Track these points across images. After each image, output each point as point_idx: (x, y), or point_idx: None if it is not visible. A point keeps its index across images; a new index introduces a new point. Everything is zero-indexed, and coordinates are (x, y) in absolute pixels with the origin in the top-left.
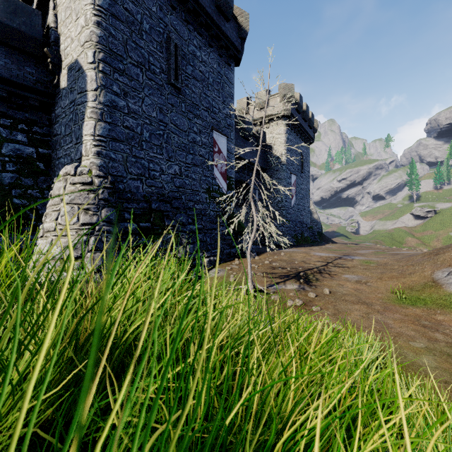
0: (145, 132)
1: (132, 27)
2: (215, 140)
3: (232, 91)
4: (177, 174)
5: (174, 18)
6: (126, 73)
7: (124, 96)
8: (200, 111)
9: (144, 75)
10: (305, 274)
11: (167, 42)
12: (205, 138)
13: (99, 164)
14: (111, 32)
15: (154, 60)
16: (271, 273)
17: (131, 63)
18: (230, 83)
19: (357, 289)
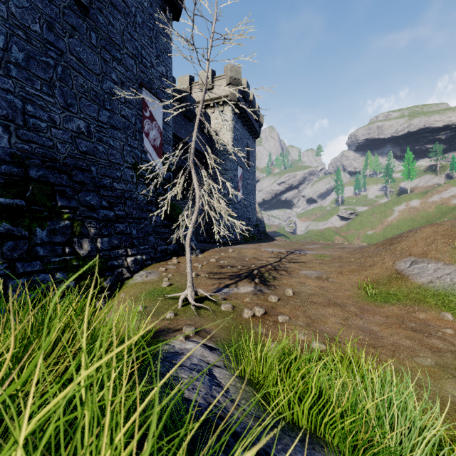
0: (15, 49)
1: None
2: (145, 101)
3: (170, 47)
4: (83, 133)
5: None
6: None
7: None
8: (122, 54)
9: None
10: (259, 272)
11: None
12: (131, 95)
13: None
14: None
15: None
16: (219, 273)
17: None
18: (167, 36)
19: (321, 286)
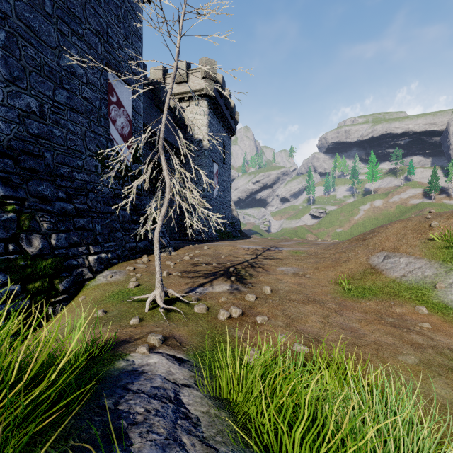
0: None
1: None
2: (111, 84)
3: (140, 30)
4: (34, 112)
5: None
6: None
7: None
8: (84, 29)
9: None
10: (235, 269)
11: None
12: (95, 76)
13: None
14: None
15: None
16: (193, 271)
17: None
18: (137, 18)
19: (299, 283)
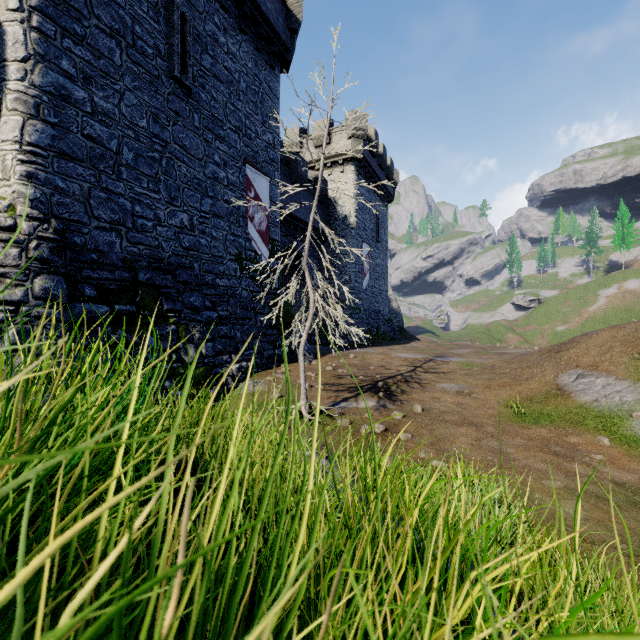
0: (125, 151)
1: None
2: (249, 179)
3: (277, 109)
4: (186, 227)
5: None
6: (87, 42)
7: (85, 82)
8: (225, 130)
9: (124, 53)
10: (385, 384)
11: (167, 8)
12: (234, 175)
13: (32, 197)
14: None
15: (143, 32)
16: (336, 385)
17: (99, 27)
18: (274, 96)
19: (460, 403)
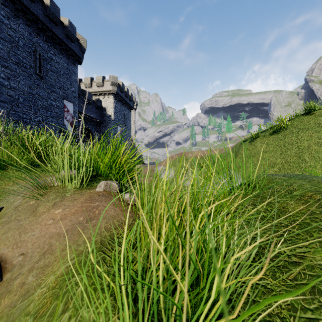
0: (20, 98)
1: (12, 44)
2: (65, 104)
3: (77, 78)
4: (41, 121)
5: (39, 39)
6: (9, 67)
7: (8, 79)
8: (55, 88)
9: (20, 69)
10: None
11: (34, 52)
12: (59, 103)
13: None
14: (0, 46)
15: (26, 61)
16: None
17: (12, 62)
18: (75, 74)
19: None
